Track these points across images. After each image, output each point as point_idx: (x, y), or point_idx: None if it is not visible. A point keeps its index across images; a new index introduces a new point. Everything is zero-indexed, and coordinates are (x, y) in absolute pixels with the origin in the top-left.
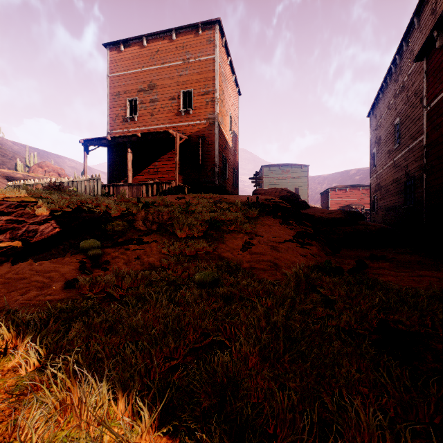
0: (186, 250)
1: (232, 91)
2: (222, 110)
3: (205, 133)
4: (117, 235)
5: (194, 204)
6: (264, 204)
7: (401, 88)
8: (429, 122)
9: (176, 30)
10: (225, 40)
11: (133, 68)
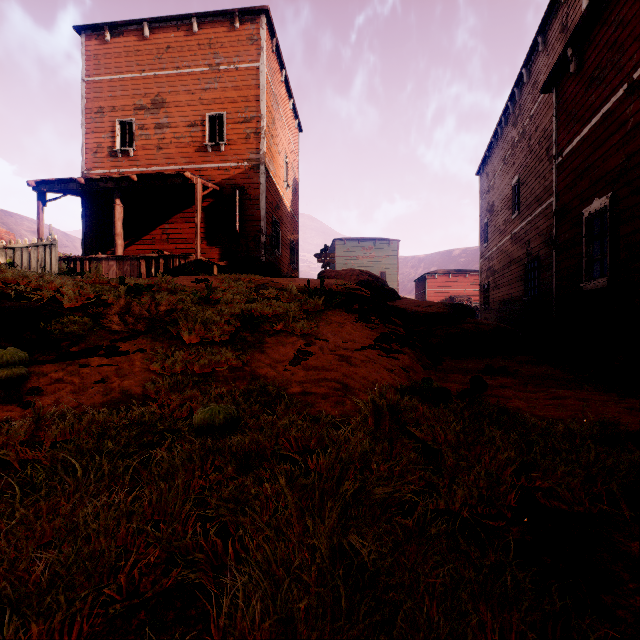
0: (195, 365)
1: (289, 124)
2: (272, 149)
3: (246, 181)
4: (69, 341)
5: (222, 290)
6: (334, 292)
7: (521, 135)
8: (561, 179)
9: (198, 17)
10: (276, 43)
11: (126, 70)
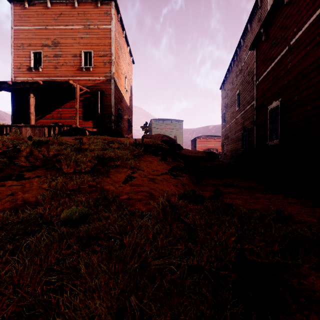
0: (68, 184)
1: (127, 59)
2: (118, 71)
3: (104, 87)
4: None
5: (89, 144)
6: (149, 145)
7: (240, 71)
8: (258, 91)
9: None
10: (120, 16)
11: (37, 24)
